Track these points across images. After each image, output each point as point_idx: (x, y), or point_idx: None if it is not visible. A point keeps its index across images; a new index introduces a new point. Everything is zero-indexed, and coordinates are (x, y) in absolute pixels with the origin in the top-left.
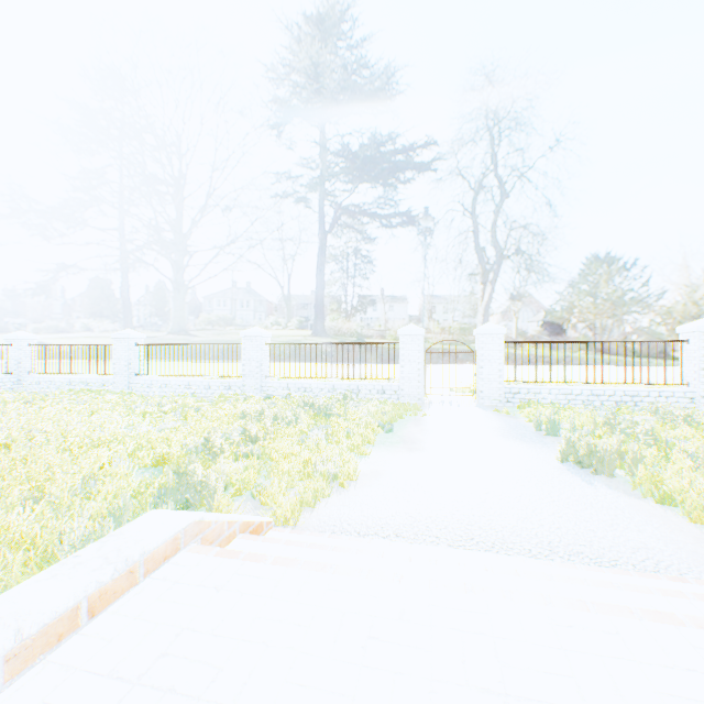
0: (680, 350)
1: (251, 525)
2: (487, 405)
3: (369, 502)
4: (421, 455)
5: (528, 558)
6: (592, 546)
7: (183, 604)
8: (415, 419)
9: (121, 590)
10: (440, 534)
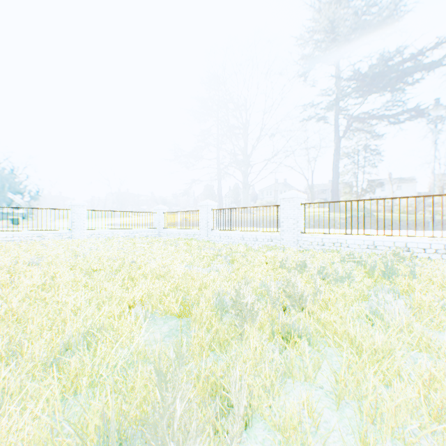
0: None
1: None
2: None
3: None
4: None
5: None
6: None
7: None
8: None
9: None
10: None
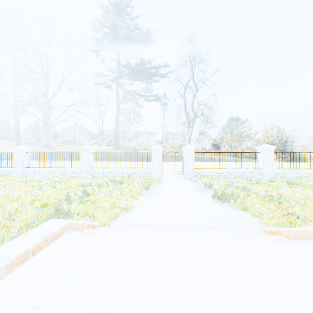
0: (257, 155)
1: (91, 225)
2: (188, 178)
3: (138, 216)
4: (160, 198)
5: (195, 230)
6: (217, 225)
7: (68, 249)
8: (158, 184)
9: (43, 246)
10: (165, 225)
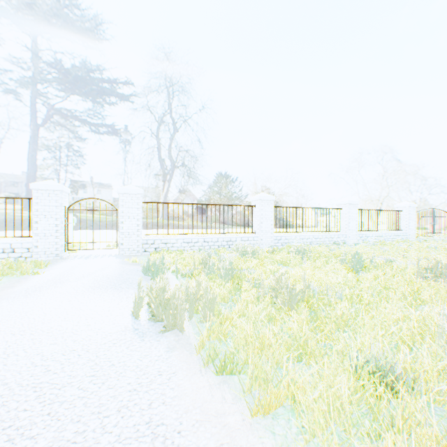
0: (252, 211)
1: None
2: (127, 255)
3: None
4: None
5: None
6: None
7: None
8: (15, 279)
9: None
10: None
